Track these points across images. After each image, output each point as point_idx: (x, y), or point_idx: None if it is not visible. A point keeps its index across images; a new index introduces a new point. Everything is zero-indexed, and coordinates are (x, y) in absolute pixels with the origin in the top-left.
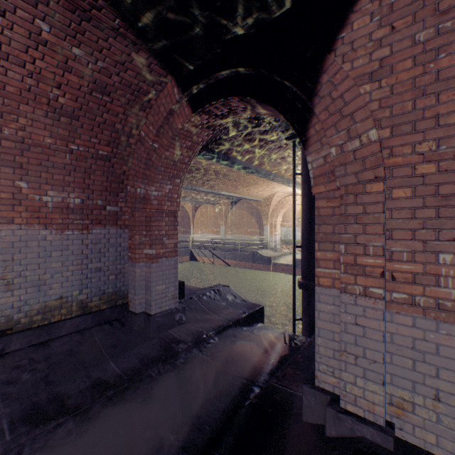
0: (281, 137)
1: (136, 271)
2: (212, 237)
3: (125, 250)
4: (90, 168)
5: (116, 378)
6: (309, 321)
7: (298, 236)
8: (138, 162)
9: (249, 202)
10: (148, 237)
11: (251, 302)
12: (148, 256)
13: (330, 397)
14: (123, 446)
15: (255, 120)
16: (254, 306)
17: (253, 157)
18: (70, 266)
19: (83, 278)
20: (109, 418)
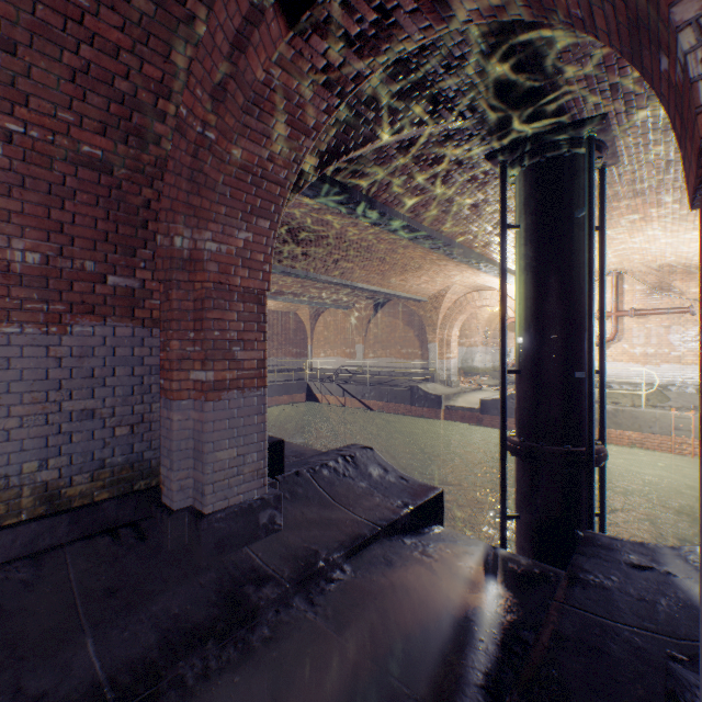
0: (477, 154)
1: (172, 418)
2: (342, 363)
3: (153, 373)
4: (62, 184)
5: (85, 700)
6: (536, 522)
7: (485, 361)
8: (176, 178)
9: (405, 303)
10: (199, 345)
11: (417, 481)
12: (198, 385)
13: None
14: None
15: (429, 104)
16: (425, 491)
17: (418, 203)
18: (15, 405)
19: (49, 433)
20: None
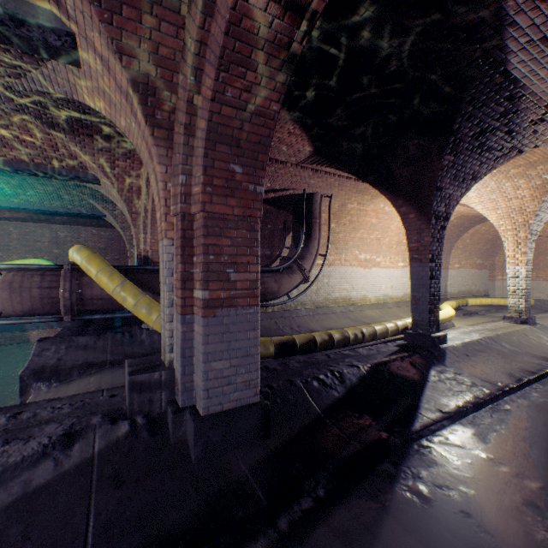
0: None
1: None
2: None
3: None
4: None
5: None
6: None
7: None
8: None
9: None
10: None
11: None
12: None
13: (260, 393)
14: (471, 498)
15: None
16: None
17: None
18: None
19: None
20: (540, 546)
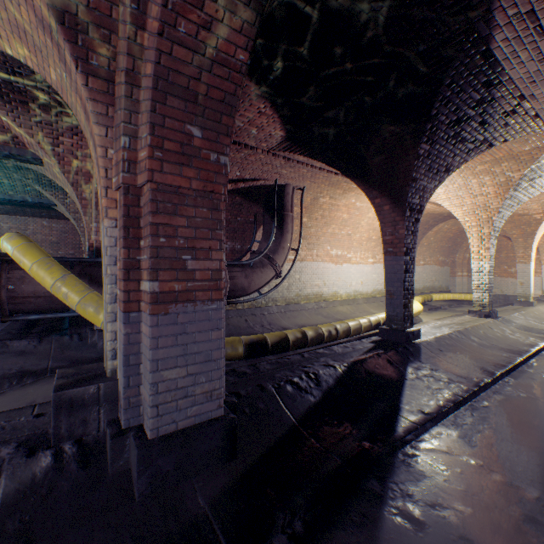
0: None
1: None
2: None
3: None
4: None
5: None
6: None
7: None
8: None
9: None
10: None
11: None
12: None
13: (225, 404)
14: (469, 518)
15: None
16: None
17: None
18: None
19: None
20: None
